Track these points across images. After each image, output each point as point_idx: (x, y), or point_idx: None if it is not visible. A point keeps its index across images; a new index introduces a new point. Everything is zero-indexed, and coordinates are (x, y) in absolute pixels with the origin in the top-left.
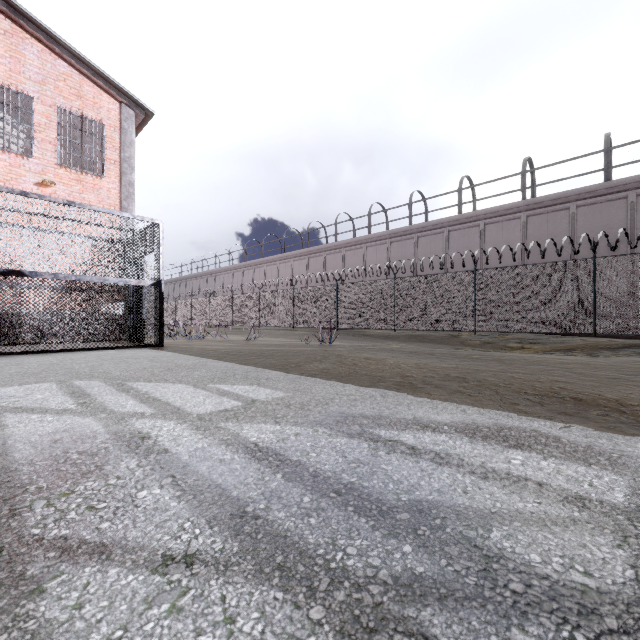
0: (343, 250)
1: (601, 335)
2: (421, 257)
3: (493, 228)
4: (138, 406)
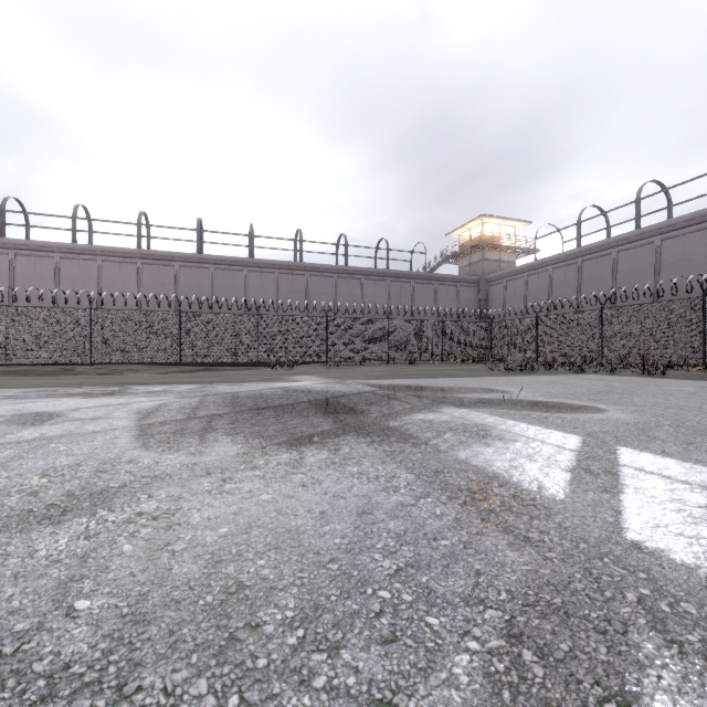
0: None
1: (195, 364)
2: (21, 279)
3: (111, 266)
4: None
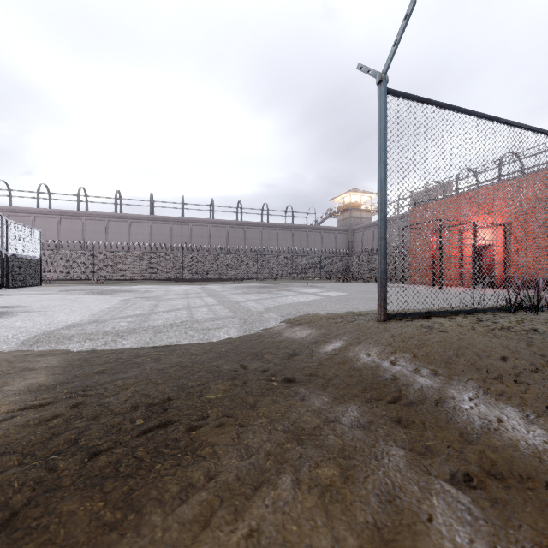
0: (6, 214)
1: (181, 280)
2: (88, 233)
3: (135, 225)
4: (147, 286)
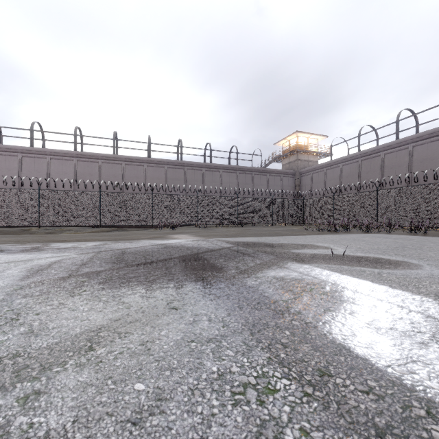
0: None
1: (112, 226)
2: None
3: (56, 162)
4: None
